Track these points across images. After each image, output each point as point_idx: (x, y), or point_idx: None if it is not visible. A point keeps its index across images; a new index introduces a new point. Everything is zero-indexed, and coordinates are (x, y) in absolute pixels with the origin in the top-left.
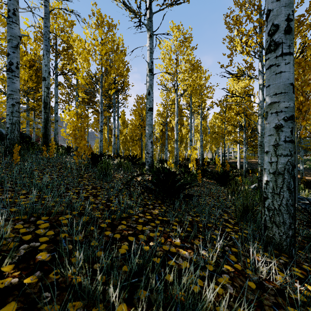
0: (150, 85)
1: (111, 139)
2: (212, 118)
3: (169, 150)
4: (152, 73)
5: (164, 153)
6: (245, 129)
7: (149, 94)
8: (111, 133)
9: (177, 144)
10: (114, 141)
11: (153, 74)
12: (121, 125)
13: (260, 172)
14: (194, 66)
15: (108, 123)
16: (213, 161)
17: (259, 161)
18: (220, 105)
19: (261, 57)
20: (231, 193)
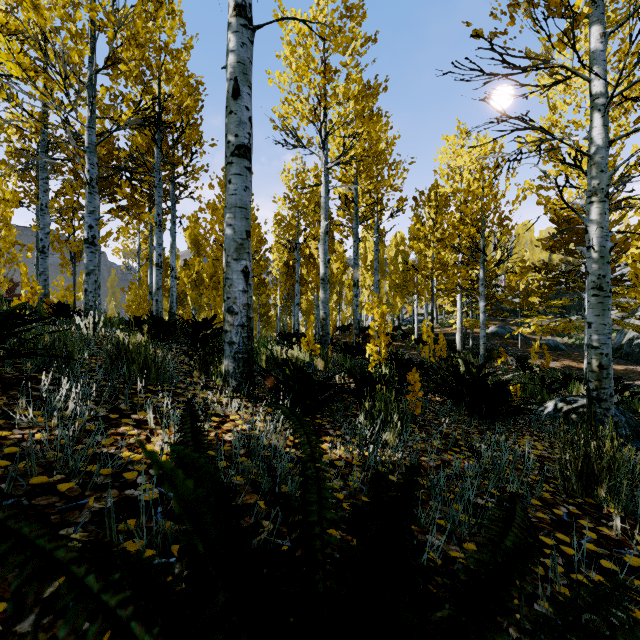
0: (240, 64)
1: (164, 282)
2: (393, 242)
3: (304, 308)
4: (249, 23)
5: (293, 316)
6: (483, 259)
7: (236, 93)
8: (164, 268)
9: (327, 290)
10: (159, 282)
11: (251, 25)
12: (190, 248)
13: (599, 373)
14: (369, 88)
15: (150, 239)
16: (399, 333)
17: (595, 338)
18: (423, 202)
19: (599, 7)
20: (577, 482)
